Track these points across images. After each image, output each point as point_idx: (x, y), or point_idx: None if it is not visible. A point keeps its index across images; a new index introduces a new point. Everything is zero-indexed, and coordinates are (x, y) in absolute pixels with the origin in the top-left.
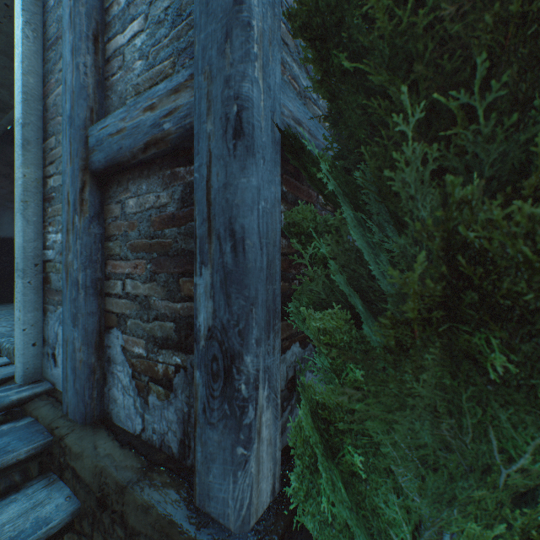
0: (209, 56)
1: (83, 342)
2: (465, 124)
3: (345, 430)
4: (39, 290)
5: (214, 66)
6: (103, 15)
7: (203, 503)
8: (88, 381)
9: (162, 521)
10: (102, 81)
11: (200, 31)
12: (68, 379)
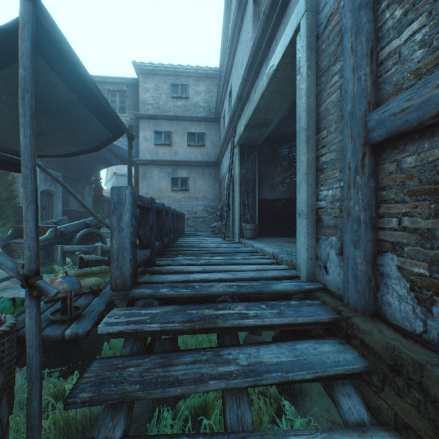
0: None
1: (362, 259)
2: None
3: None
4: (313, 226)
5: None
6: (375, 34)
7: None
8: (366, 286)
9: None
10: (374, 80)
11: None
12: (348, 282)
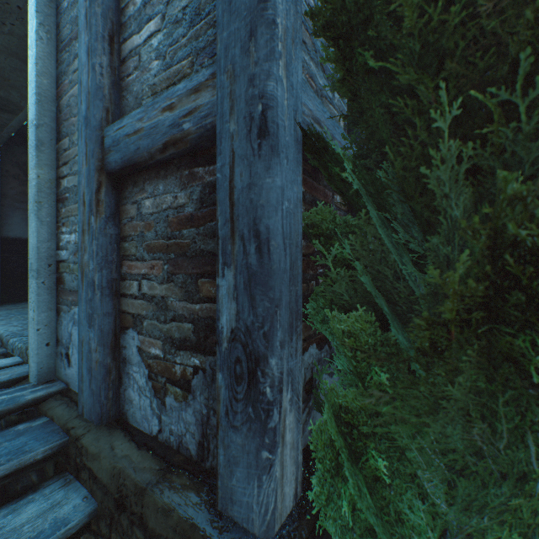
0: (232, 55)
1: (99, 342)
2: (503, 121)
3: (367, 434)
4: (52, 290)
5: (238, 65)
6: (118, 16)
7: (226, 507)
8: (104, 382)
9: (184, 524)
10: (117, 81)
11: (222, 30)
12: (84, 379)
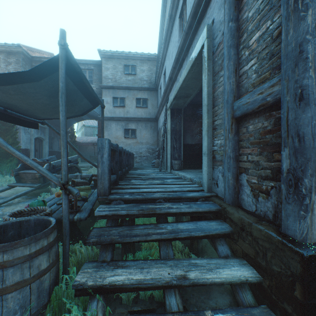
0: (287, 74)
1: (231, 177)
2: None
3: None
4: (211, 161)
5: (289, 77)
6: (238, 61)
7: (284, 231)
8: (233, 191)
9: (267, 233)
10: (237, 84)
11: (283, 65)
12: (226, 189)
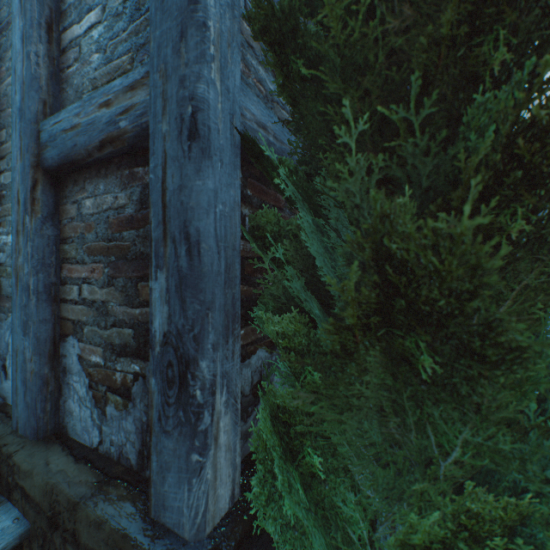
0: (165, 55)
1: (34, 351)
2: (406, 135)
3: (306, 432)
4: None
5: (170, 64)
6: (58, 2)
7: (159, 514)
8: (40, 394)
9: (115, 535)
10: (57, 73)
11: (155, 28)
12: (18, 392)
